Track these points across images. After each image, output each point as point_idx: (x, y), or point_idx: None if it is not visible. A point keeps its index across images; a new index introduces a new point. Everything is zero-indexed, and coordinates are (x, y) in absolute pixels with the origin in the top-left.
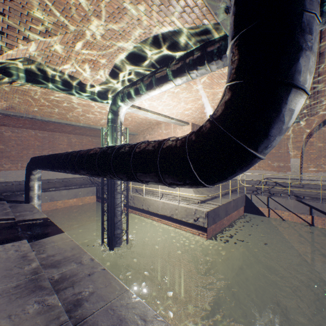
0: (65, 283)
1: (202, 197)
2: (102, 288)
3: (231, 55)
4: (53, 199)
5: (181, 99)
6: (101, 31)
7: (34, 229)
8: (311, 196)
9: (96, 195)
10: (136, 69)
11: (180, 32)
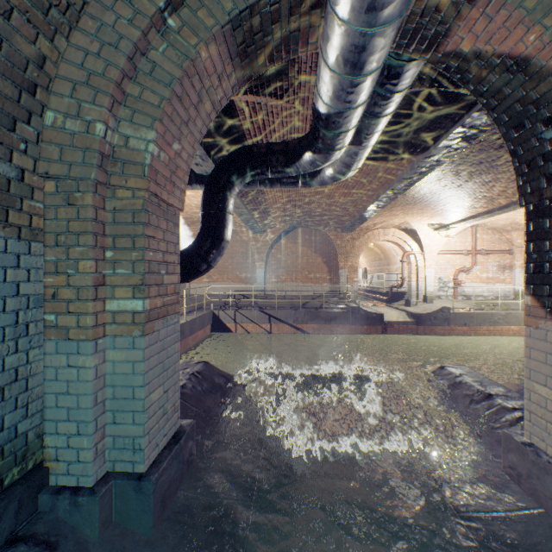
0: None
1: None
2: None
3: (201, 218)
4: None
5: None
6: None
7: None
8: (272, 306)
9: None
10: None
11: None
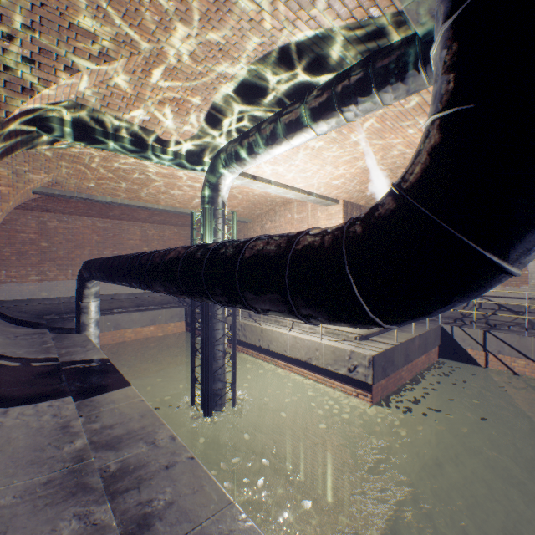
0: (127, 480)
1: (363, 330)
2: (187, 495)
3: (443, 53)
4: (119, 326)
5: (326, 159)
6: (188, 47)
7: (86, 379)
8: None
9: (184, 321)
10: (248, 110)
11: (326, 37)
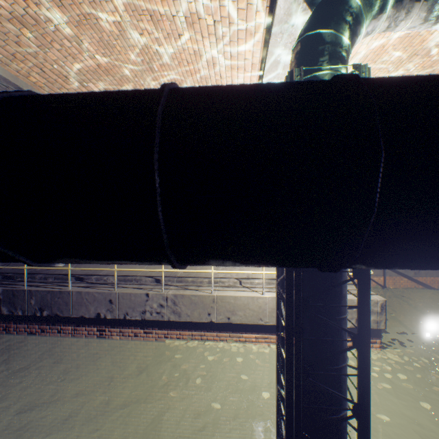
0: None
1: None
2: None
3: None
4: None
5: None
6: None
7: None
8: None
9: None
10: None
11: None
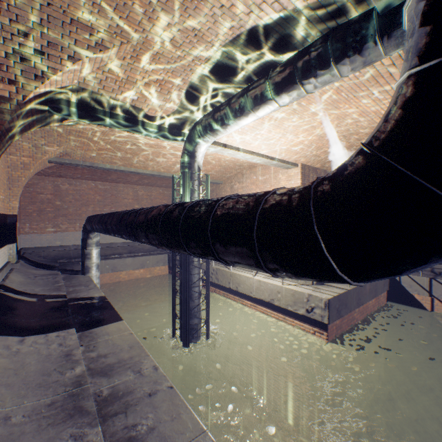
0: (116, 405)
1: None
2: (166, 422)
3: (420, 5)
4: (115, 269)
5: (286, 128)
6: (168, 35)
7: (87, 313)
8: None
9: (167, 266)
10: (220, 87)
11: (289, 18)
